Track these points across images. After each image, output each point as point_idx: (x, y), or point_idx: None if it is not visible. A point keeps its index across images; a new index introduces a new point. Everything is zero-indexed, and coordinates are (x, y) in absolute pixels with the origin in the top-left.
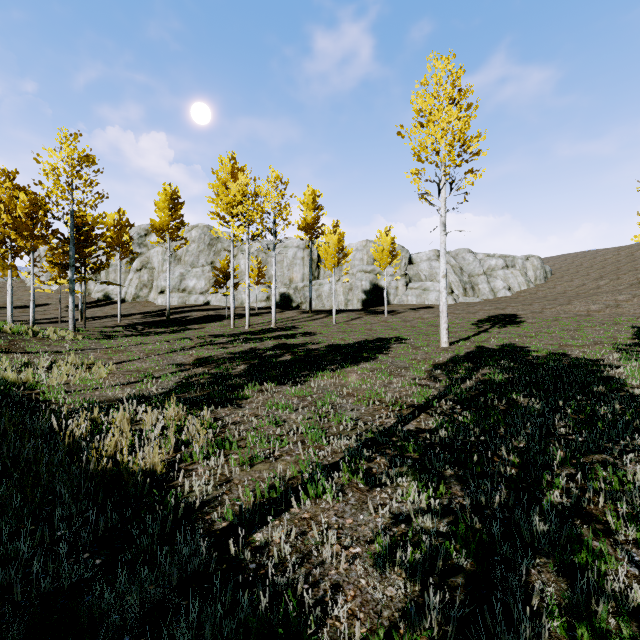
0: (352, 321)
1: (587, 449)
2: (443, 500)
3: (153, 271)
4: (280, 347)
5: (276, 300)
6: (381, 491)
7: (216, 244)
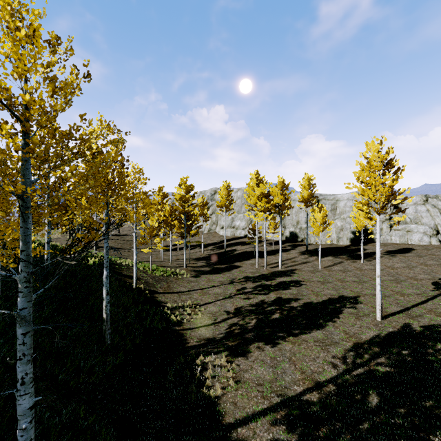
0: (334, 266)
1: (360, 439)
2: (289, 438)
3: (218, 215)
4: (276, 302)
5: (287, 236)
6: (275, 427)
7: None
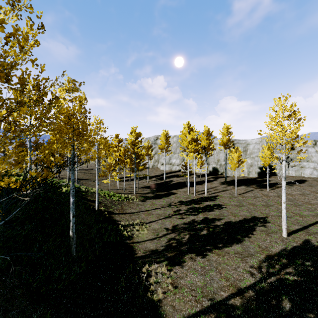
0: (246, 193)
1: None
2: None
3: (159, 155)
4: (204, 221)
5: (210, 170)
6: None
7: None
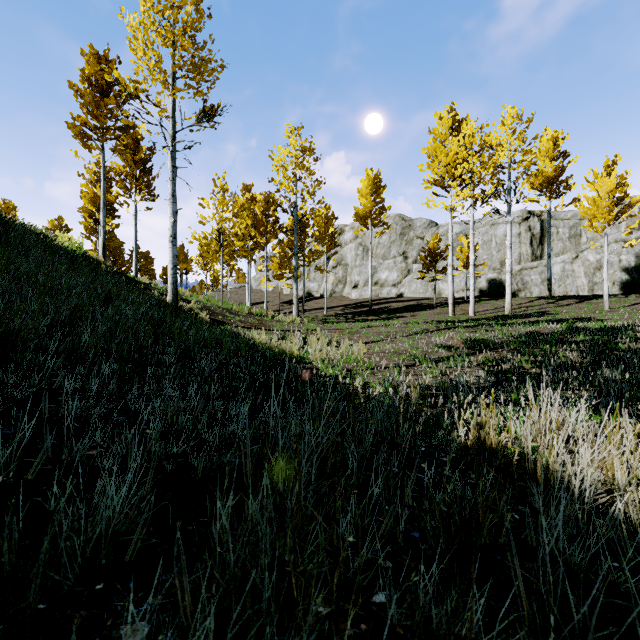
0: (637, 306)
1: None
2: None
3: (346, 267)
4: (585, 331)
5: (483, 288)
6: None
7: (408, 233)
